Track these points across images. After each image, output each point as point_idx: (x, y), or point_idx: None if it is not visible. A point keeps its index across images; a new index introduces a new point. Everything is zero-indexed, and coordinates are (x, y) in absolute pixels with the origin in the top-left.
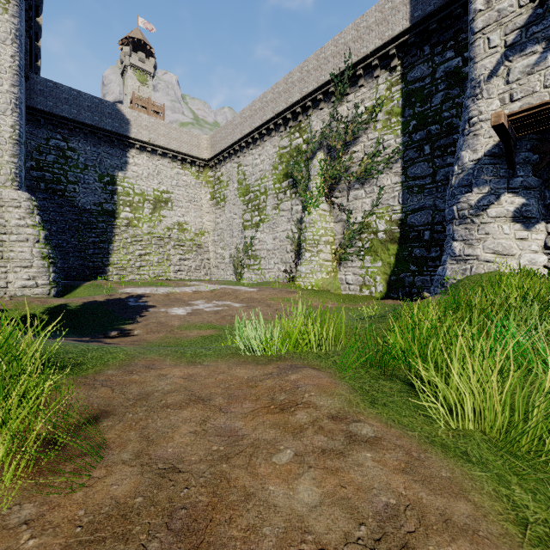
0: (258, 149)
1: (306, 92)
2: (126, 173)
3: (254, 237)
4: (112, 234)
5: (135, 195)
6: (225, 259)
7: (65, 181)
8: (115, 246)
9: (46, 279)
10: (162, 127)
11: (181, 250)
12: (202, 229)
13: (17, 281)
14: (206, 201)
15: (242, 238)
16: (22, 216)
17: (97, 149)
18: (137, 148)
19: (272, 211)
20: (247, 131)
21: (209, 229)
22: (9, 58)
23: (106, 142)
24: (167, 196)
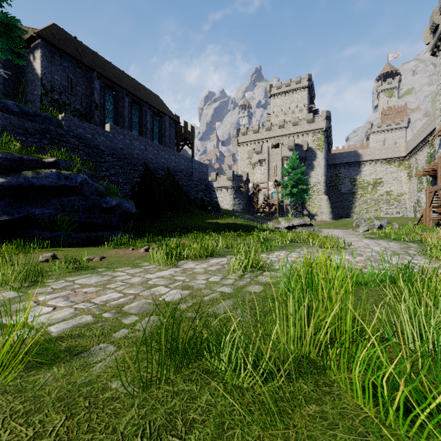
0: (421, 152)
1: (430, 130)
2: (360, 175)
3: (420, 196)
4: (354, 201)
5: (364, 183)
6: (412, 207)
7: (338, 185)
8: (355, 205)
9: (330, 217)
10: (377, 151)
11: (387, 204)
12: (401, 193)
13: (324, 217)
14: (404, 177)
15: (417, 197)
16: (325, 202)
17: (348, 170)
18: (365, 164)
19: (425, 184)
20: (416, 144)
21: (406, 192)
22: (322, 163)
23: (352, 166)
24: (380, 180)
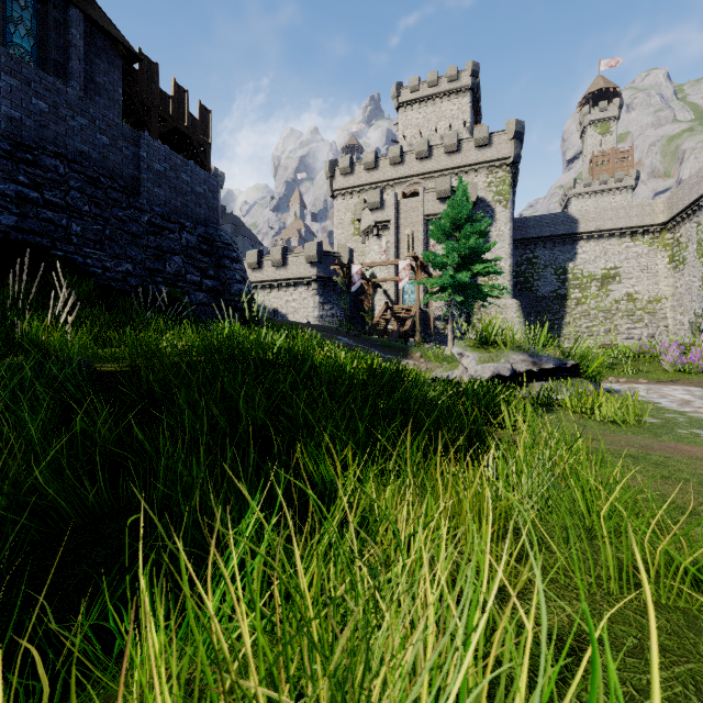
0: None
1: None
2: (575, 262)
3: None
4: (563, 312)
5: (583, 278)
6: (684, 325)
7: (532, 280)
8: (566, 321)
9: None
10: (609, 212)
11: (630, 320)
12: (657, 296)
13: None
14: (663, 266)
15: (701, 302)
16: (514, 312)
17: (552, 251)
18: (585, 239)
19: None
20: None
21: (666, 295)
22: (507, 232)
23: (559, 243)
24: (614, 272)
